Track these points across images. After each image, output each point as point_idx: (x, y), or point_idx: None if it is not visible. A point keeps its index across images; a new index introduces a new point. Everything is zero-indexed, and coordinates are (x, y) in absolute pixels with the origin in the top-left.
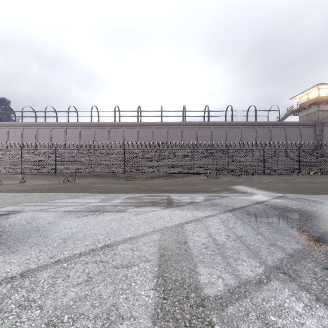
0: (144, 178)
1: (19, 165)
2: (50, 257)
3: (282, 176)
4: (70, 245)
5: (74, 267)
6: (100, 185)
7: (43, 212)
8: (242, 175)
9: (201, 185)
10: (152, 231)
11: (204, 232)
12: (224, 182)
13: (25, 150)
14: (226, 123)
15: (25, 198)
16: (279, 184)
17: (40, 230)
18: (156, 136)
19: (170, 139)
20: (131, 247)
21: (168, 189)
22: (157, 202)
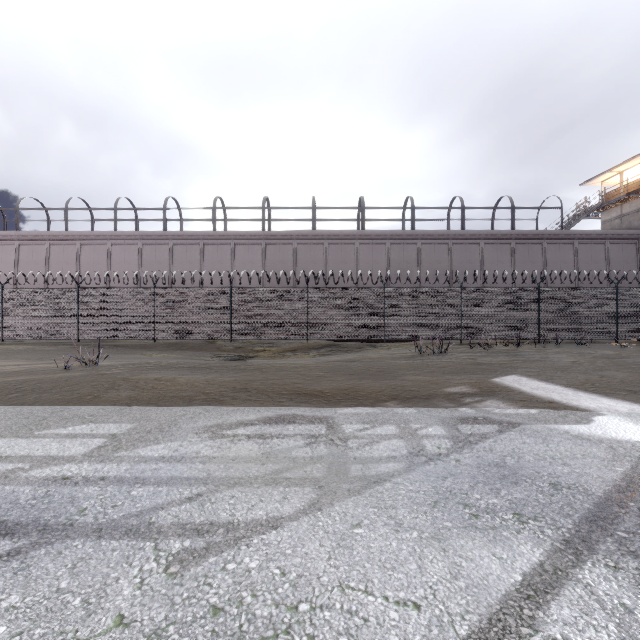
0: (276, 350)
1: None
2: None
3: (583, 347)
4: None
5: None
6: (152, 376)
7: None
8: (496, 345)
9: (413, 374)
10: None
11: None
12: (465, 366)
13: (10, 289)
14: (450, 234)
15: None
16: (608, 371)
17: None
18: (302, 260)
19: (333, 267)
20: None
21: (330, 389)
22: (292, 454)
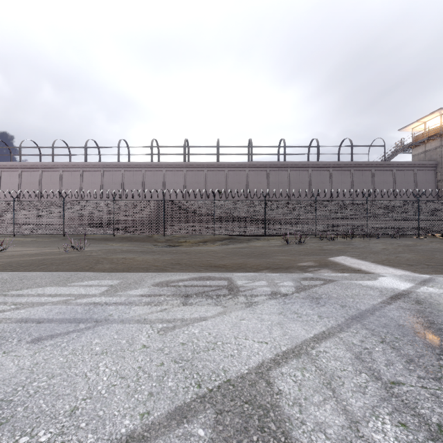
0: (193, 242)
1: (10, 224)
2: None
3: (395, 239)
4: None
5: None
6: (120, 256)
7: None
8: (337, 238)
9: (281, 255)
10: (194, 400)
11: (332, 408)
12: (314, 250)
13: (19, 202)
14: (309, 164)
15: None
16: (403, 253)
17: None
18: (210, 182)
19: (231, 186)
20: None
21: (229, 263)
22: (210, 293)
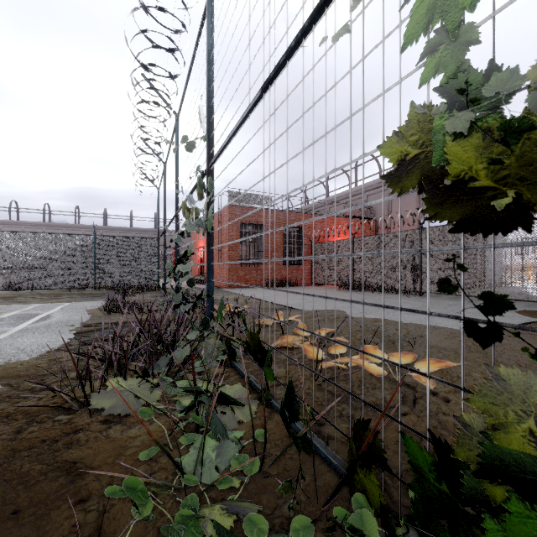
0: None
1: None
2: None
3: None
4: None
5: None
6: None
7: None
8: None
9: None
10: None
11: None
12: None
13: None
14: (149, 230)
15: None
16: None
17: None
18: None
19: None
20: None
21: None
22: None
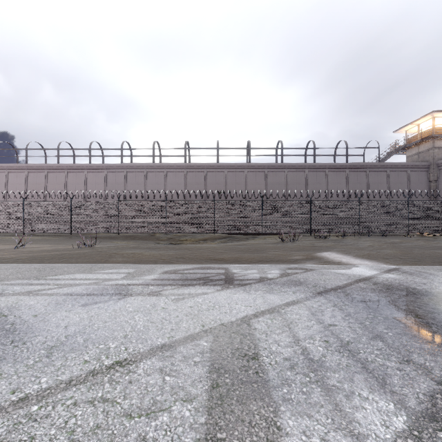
0: (194, 240)
1: (20, 223)
2: (14, 390)
3: (385, 237)
4: (56, 361)
5: (49, 414)
6: (129, 252)
7: (33, 297)
8: (329, 236)
9: (274, 251)
10: (200, 332)
11: (286, 335)
12: (305, 247)
13: (28, 202)
14: (306, 165)
15: (14, 272)
16: (385, 249)
17: (16, 330)
18: (210, 182)
19: (230, 186)
20: (161, 366)
21: (227, 257)
22: (210, 278)
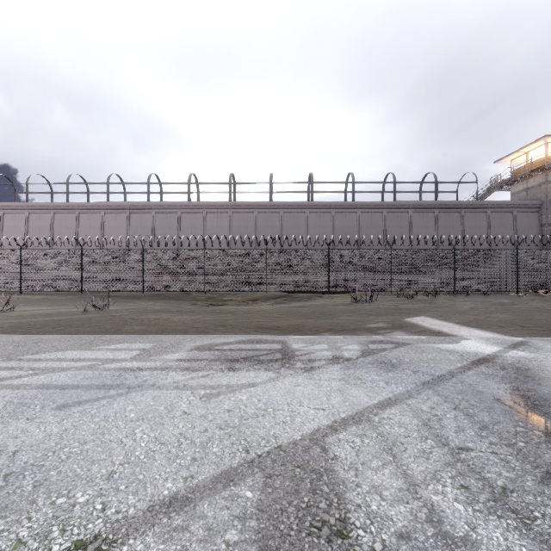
0: (241, 300)
1: (16, 278)
2: None
3: (488, 297)
4: None
5: None
6: (152, 317)
7: None
8: (417, 295)
9: (347, 315)
10: (242, 465)
11: (390, 473)
12: (388, 310)
13: (27, 251)
14: (384, 204)
15: None
16: (495, 313)
17: None
18: (262, 226)
19: (287, 231)
20: None
21: (284, 325)
22: (260, 358)
